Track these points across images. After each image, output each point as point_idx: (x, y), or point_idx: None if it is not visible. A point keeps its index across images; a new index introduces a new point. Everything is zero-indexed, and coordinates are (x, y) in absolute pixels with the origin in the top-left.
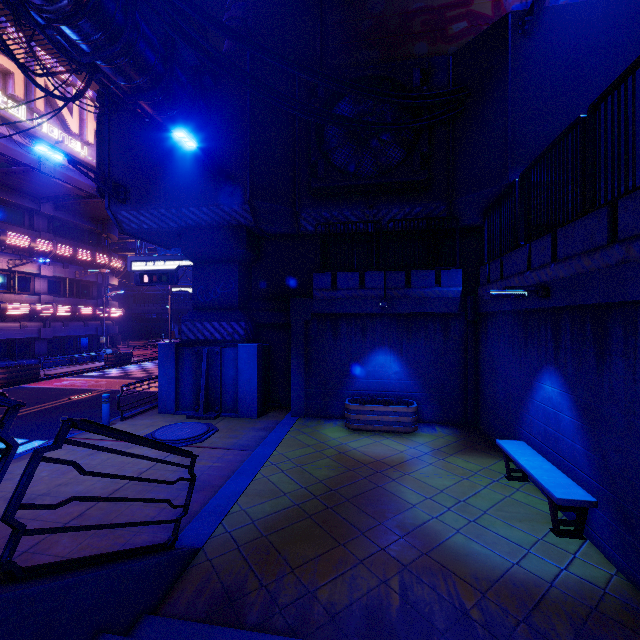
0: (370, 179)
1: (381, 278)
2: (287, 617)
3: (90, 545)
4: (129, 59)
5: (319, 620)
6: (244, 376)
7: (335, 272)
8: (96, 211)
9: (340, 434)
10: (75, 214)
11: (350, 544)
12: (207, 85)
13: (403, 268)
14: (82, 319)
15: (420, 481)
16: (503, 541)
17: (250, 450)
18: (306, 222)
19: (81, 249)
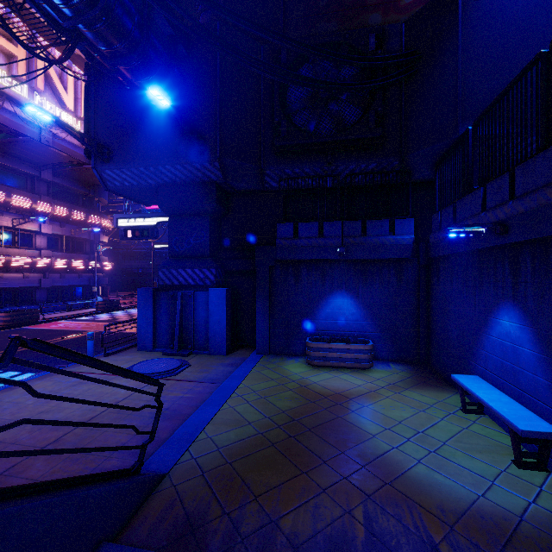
0: (329, 137)
1: (339, 227)
2: (249, 547)
3: (62, 469)
4: (108, 24)
5: (282, 551)
6: (214, 317)
7: (297, 222)
8: (88, 177)
9: (301, 369)
10: (71, 180)
11: (312, 472)
12: (181, 54)
13: (359, 218)
14: (77, 271)
15: (378, 413)
16: (466, 472)
17: (218, 383)
18: (270, 179)
19: (76, 210)
